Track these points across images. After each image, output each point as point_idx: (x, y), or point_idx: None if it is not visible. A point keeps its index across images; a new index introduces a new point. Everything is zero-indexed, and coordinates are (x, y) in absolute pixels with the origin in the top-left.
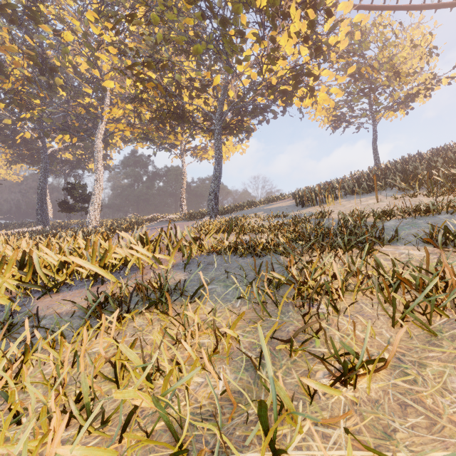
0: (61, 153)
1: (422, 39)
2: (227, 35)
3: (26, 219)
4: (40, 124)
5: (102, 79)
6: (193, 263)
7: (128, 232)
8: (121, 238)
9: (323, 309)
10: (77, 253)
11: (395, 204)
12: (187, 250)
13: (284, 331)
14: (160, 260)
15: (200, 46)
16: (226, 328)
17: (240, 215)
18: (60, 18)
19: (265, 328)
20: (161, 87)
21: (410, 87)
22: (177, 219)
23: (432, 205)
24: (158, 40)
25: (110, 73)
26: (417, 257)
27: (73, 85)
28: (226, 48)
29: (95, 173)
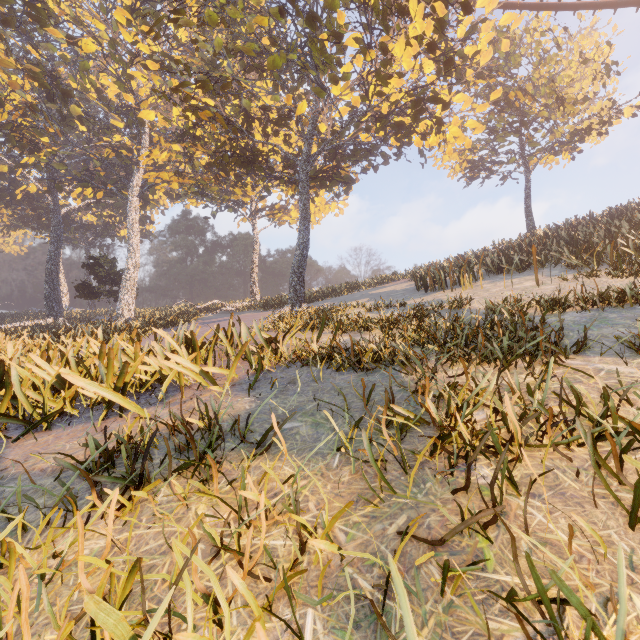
0: (81, 214)
1: (596, 51)
2: (317, 41)
3: (31, 308)
4: (51, 172)
5: (138, 108)
6: (265, 380)
7: (175, 327)
8: (159, 338)
9: (487, 478)
10: (83, 365)
11: (565, 287)
12: (256, 359)
13: (422, 526)
14: (215, 374)
15: (278, 57)
16: (315, 525)
17: (336, 303)
18: (77, 19)
19: (386, 518)
20: (221, 119)
21: (578, 120)
22: (246, 309)
23: (630, 291)
24: (217, 49)
25: (150, 100)
26: (627, 377)
27: (97, 116)
28: (316, 60)
29: (128, 242)
